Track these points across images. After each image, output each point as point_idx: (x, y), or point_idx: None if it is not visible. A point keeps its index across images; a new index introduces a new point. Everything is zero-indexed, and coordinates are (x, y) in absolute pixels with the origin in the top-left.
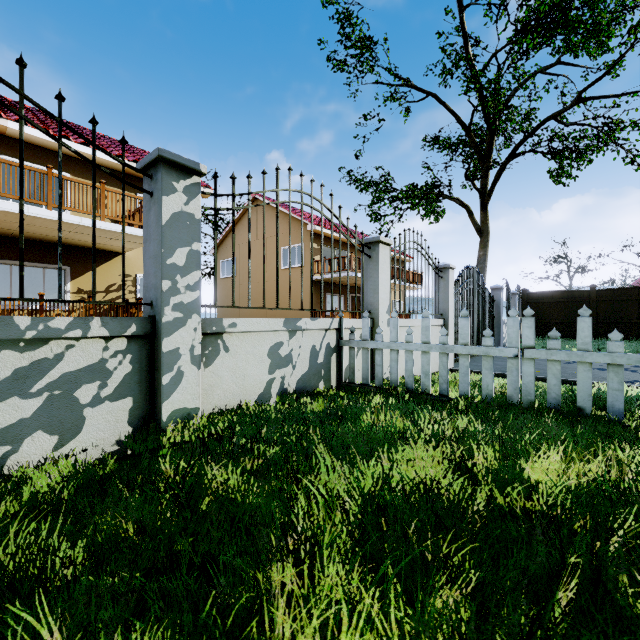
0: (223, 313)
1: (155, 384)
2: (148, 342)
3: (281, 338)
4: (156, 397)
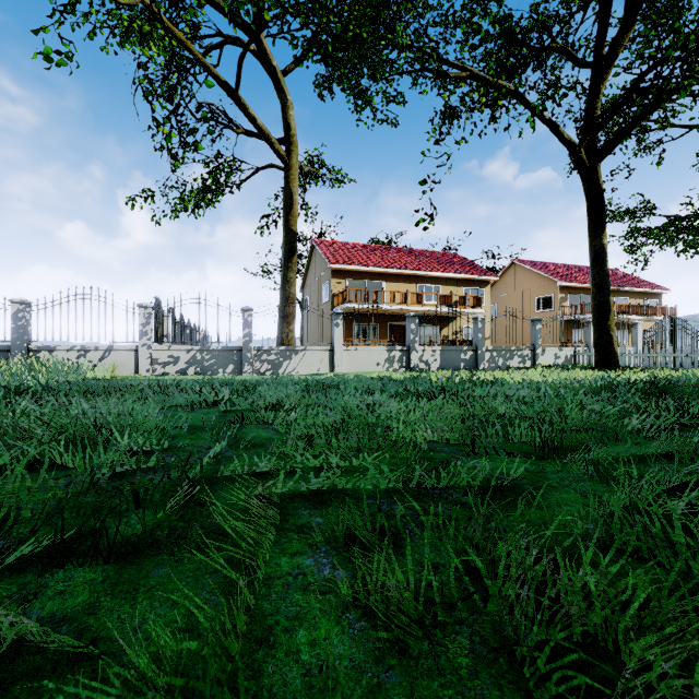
0: None
1: (534, 358)
2: (533, 351)
3: (557, 352)
4: (535, 361)
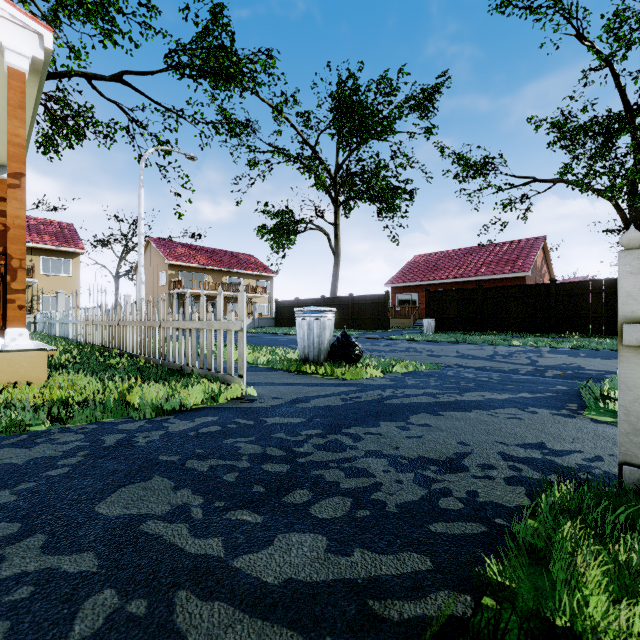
0: None
1: None
2: None
3: None
4: None
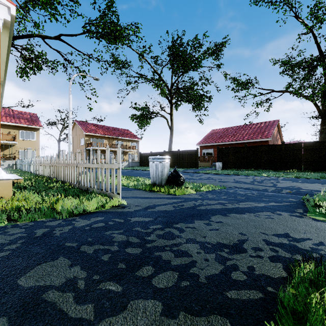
0: None
1: None
2: None
3: (1, 162)
4: None
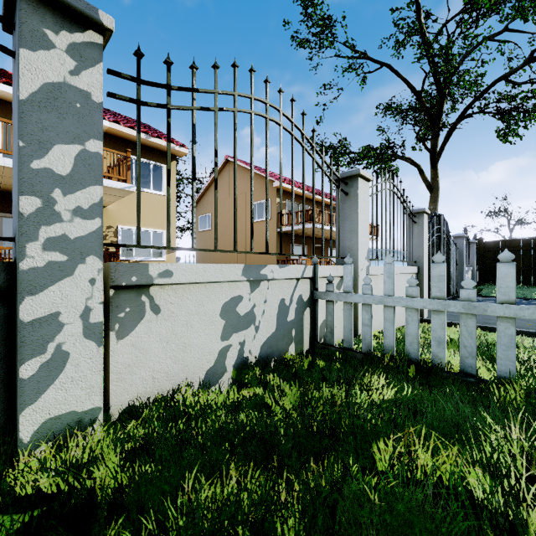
0: (200, 262)
1: (15, 375)
2: (2, 303)
3: (239, 291)
4: (16, 398)
